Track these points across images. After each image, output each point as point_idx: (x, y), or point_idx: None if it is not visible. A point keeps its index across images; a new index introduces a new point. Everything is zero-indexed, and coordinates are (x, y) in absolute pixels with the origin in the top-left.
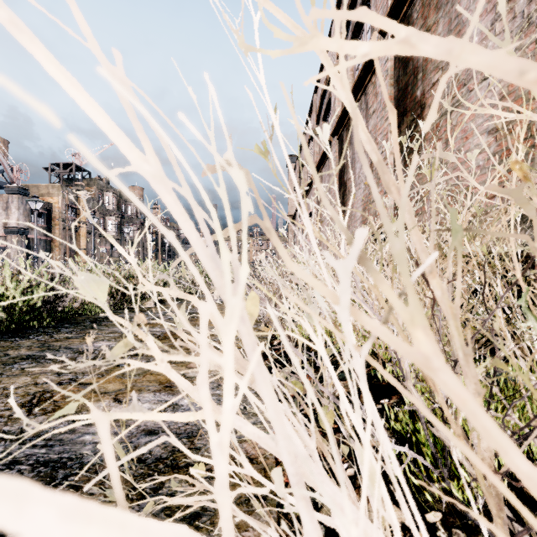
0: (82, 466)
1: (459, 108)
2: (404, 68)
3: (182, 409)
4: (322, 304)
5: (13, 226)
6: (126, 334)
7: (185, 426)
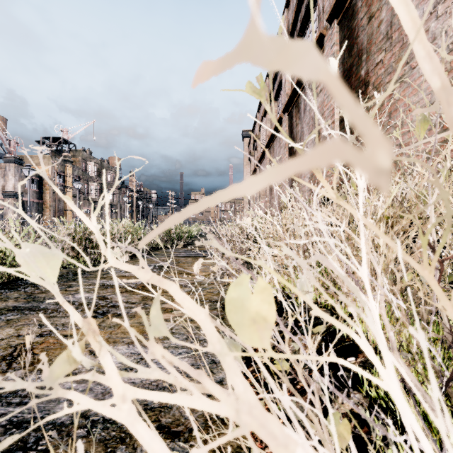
0: (54, 428)
1: (402, 84)
2: (349, 51)
3: (154, 363)
4: (395, 312)
5: (9, 190)
6: (69, 347)
7: (156, 381)
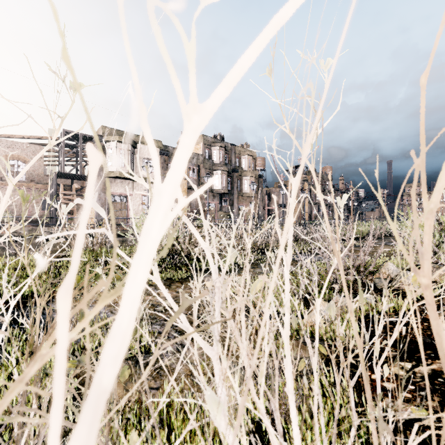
0: None
1: None
2: None
3: None
4: None
5: (281, 203)
6: None
7: None
